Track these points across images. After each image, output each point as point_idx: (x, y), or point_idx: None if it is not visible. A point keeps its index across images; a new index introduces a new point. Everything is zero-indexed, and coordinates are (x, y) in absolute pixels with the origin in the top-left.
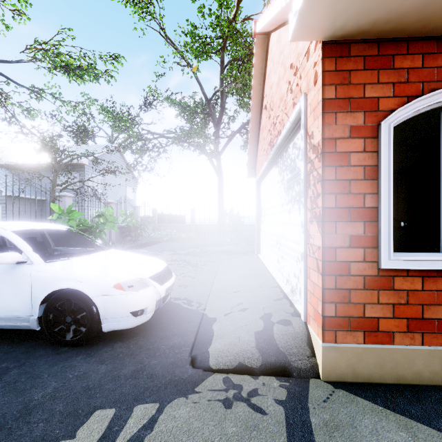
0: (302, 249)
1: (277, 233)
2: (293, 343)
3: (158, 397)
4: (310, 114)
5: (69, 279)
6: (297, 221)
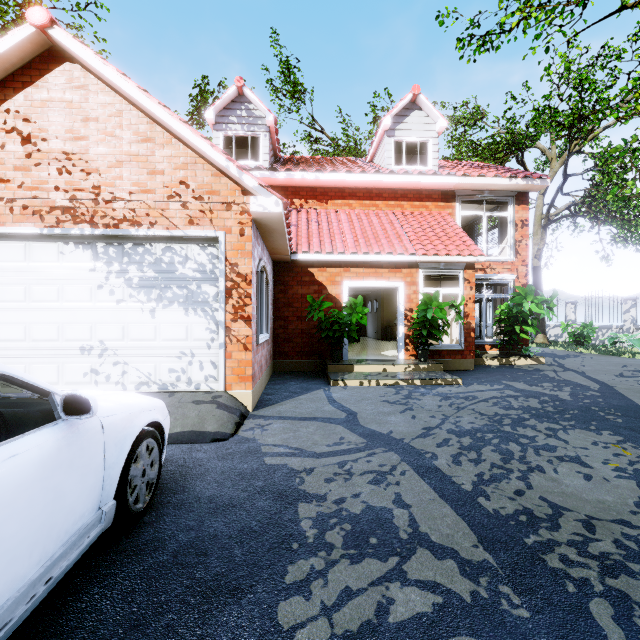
0: (221, 341)
1: (92, 336)
2: (234, 403)
3: (256, 447)
4: (233, 250)
5: (140, 412)
6: (180, 320)
